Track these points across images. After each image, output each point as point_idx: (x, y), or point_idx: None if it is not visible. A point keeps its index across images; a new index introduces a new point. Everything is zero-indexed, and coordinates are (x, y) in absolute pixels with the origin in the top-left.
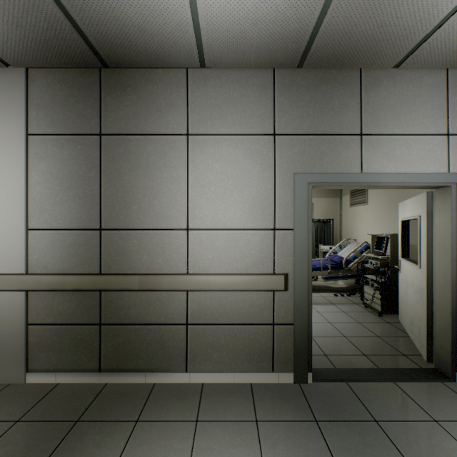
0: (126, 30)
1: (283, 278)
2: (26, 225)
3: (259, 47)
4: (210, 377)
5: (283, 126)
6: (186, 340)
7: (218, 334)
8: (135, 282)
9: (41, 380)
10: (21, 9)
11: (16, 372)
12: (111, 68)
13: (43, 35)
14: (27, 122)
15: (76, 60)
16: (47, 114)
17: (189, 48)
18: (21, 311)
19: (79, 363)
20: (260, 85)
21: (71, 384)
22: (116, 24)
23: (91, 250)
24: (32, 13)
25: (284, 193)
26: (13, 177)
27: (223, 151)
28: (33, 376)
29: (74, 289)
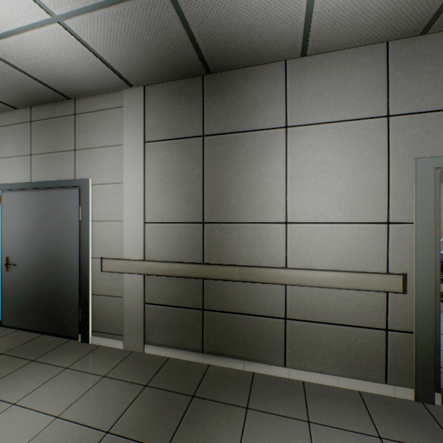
0: (235, 33)
1: (400, 278)
2: (144, 219)
3: (376, 20)
4: (310, 376)
5: (400, 105)
6: (284, 335)
7: (319, 333)
8: (235, 273)
9: (155, 352)
10: (152, 34)
11: (136, 342)
12: (212, 73)
13: (163, 54)
14: (144, 132)
15: (184, 71)
16: (159, 123)
17: (294, 38)
18: (140, 292)
19: (185, 342)
20: (369, 63)
21: (179, 360)
22: (228, 29)
23: (195, 242)
24: (160, 35)
25: (401, 181)
26: (135, 179)
27: (325, 140)
28: (149, 348)
29: (182, 276)
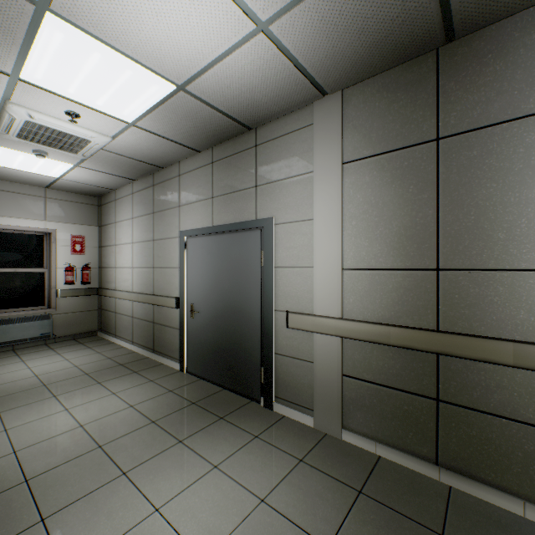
0: None
1: None
2: (341, 264)
3: None
4: None
5: None
6: None
7: None
8: (504, 352)
9: (357, 443)
10: (377, 4)
11: (331, 423)
12: (455, 39)
13: (385, 30)
14: (341, 150)
15: (408, 50)
16: (363, 134)
17: None
18: (336, 359)
19: (404, 441)
20: None
21: (396, 464)
22: None
23: (422, 298)
24: (389, 1)
25: None
26: (328, 213)
27: None
28: (349, 435)
29: (401, 346)
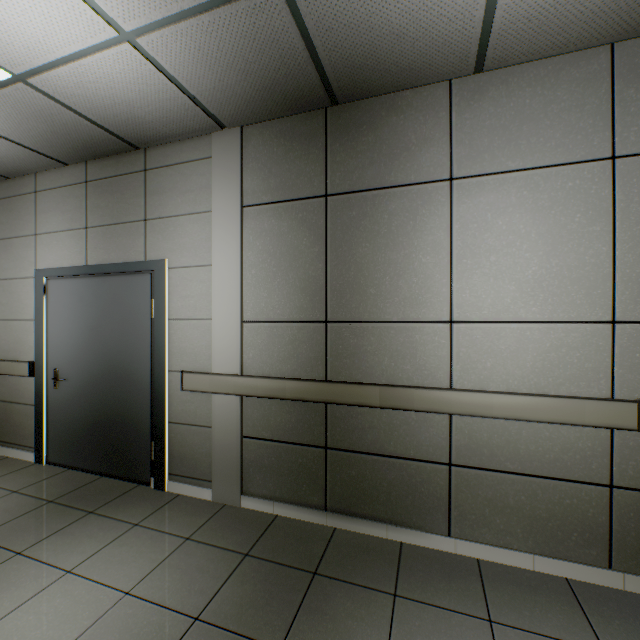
0: (377, 43)
1: (634, 408)
2: (241, 316)
3: (597, 10)
4: (489, 552)
5: (633, 141)
6: (447, 489)
7: (502, 487)
8: (373, 395)
9: (256, 507)
10: (256, 51)
11: (230, 492)
12: (340, 104)
13: (271, 79)
14: (242, 192)
15: (299, 103)
16: (263, 179)
17: (465, 45)
18: (236, 420)
19: (300, 494)
20: (582, 78)
21: (291, 519)
22: (367, 38)
23: (314, 349)
24: (268, 52)
25: (634, 258)
26: (228, 259)
27: (512, 198)
28: (249, 501)
29: (295, 398)
